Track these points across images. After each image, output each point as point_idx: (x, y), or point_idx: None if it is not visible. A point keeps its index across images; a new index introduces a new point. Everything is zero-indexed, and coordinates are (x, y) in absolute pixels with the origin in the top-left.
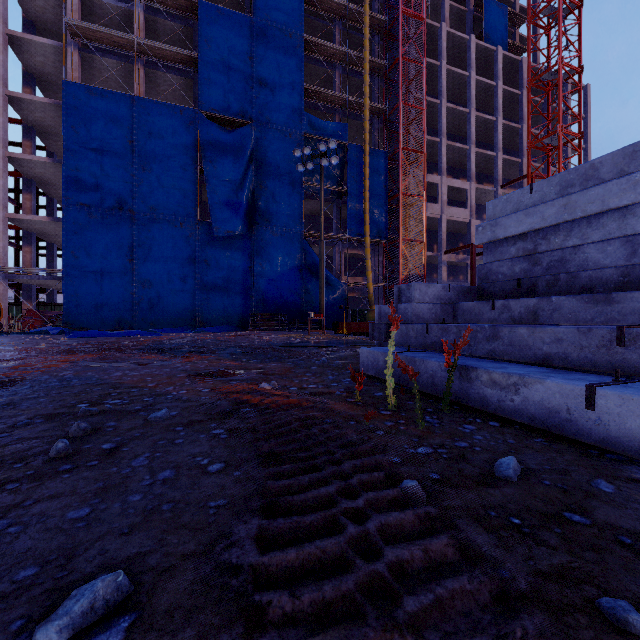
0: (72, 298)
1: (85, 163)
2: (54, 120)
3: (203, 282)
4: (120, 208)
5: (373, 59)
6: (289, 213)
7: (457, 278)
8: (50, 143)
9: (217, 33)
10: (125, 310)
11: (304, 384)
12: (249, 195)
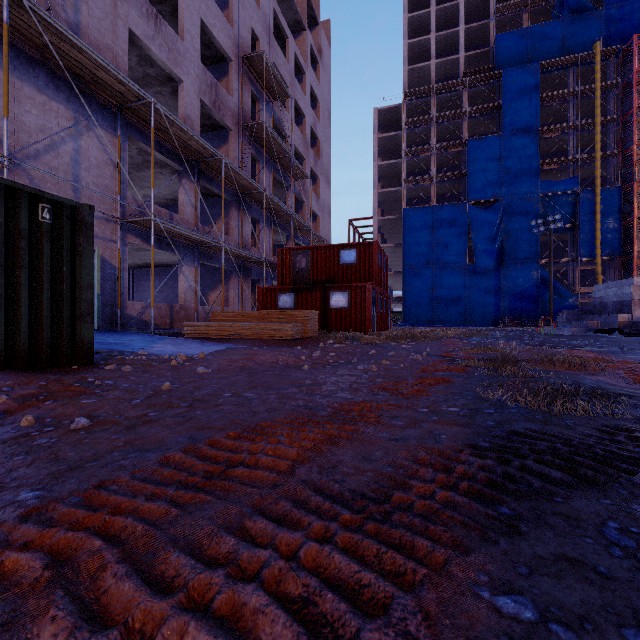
0: (407, 310)
1: (412, 245)
2: (392, 222)
3: (470, 299)
4: (427, 264)
5: (605, 118)
6: (528, 250)
7: None
8: (384, 230)
9: (478, 154)
10: (429, 315)
11: None
12: (499, 244)
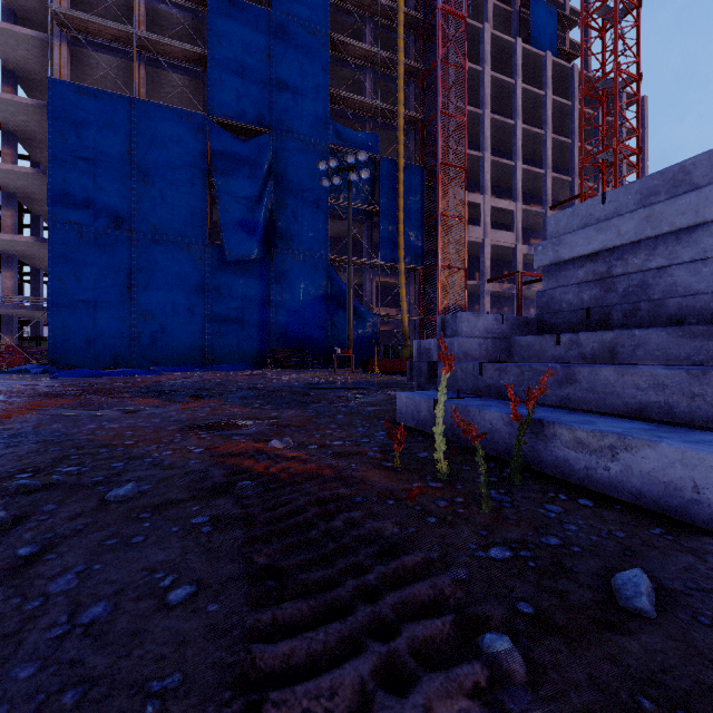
0: (59, 331)
1: (75, 174)
2: (39, 125)
3: (214, 313)
4: (116, 227)
5: (408, 62)
6: (313, 235)
7: (501, 310)
8: (35, 152)
9: (230, 28)
10: (122, 345)
11: (327, 440)
12: (267, 214)
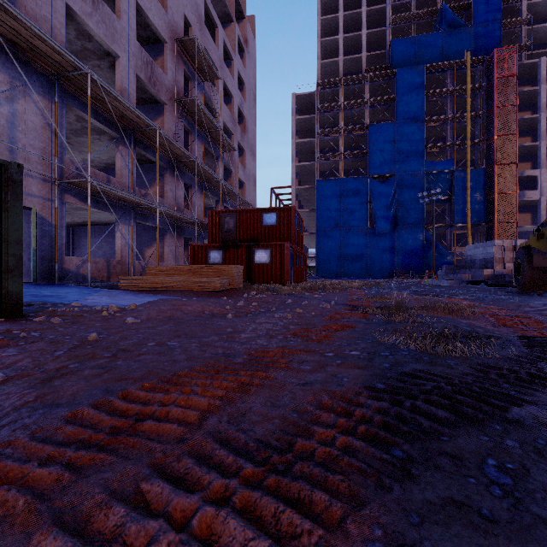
0: (319, 265)
1: (324, 211)
2: (307, 191)
3: (370, 256)
4: (336, 227)
5: (474, 113)
6: (416, 217)
7: None
8: (301, 198)
9: (377, 137)
10: (338, 269)
11: None
12: (393, 211)
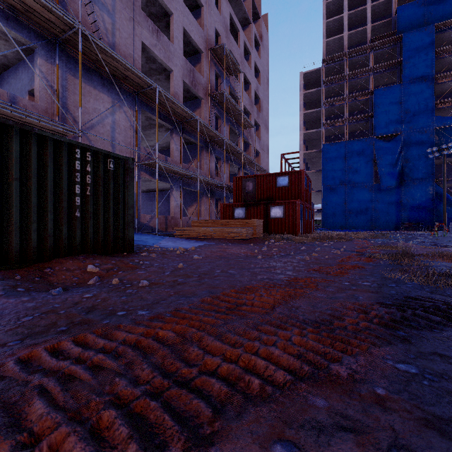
0: (325, 218)
1: (329, 171)
2: (313, 155)
3: (375, 210)
4: (341, 184)
5: None
6: (424, 171)
7: None
8: (307, 160)
9: (382, 100)
10: (343, 222)
11: None
12: (399, 167)
